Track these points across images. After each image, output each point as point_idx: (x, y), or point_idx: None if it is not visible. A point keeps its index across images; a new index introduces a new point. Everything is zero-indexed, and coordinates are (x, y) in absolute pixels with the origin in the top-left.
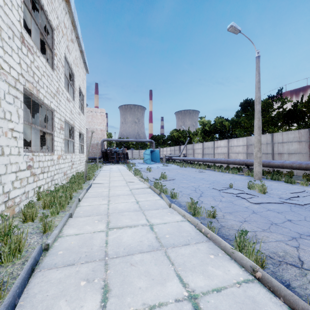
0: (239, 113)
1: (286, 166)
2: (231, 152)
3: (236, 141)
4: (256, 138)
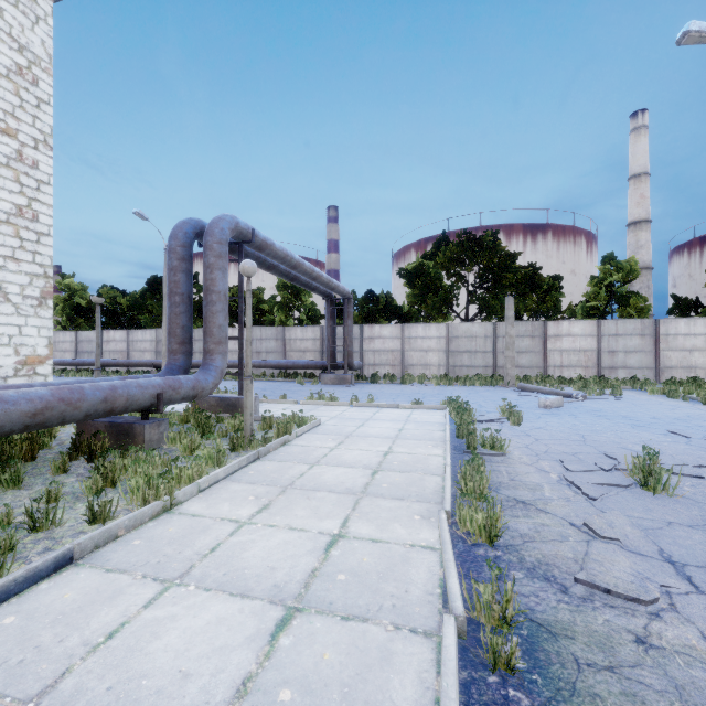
0: (146, 293)
1: (194, 365)
2: (134, 349)
3: (141, 333)
4: (165, 336)
